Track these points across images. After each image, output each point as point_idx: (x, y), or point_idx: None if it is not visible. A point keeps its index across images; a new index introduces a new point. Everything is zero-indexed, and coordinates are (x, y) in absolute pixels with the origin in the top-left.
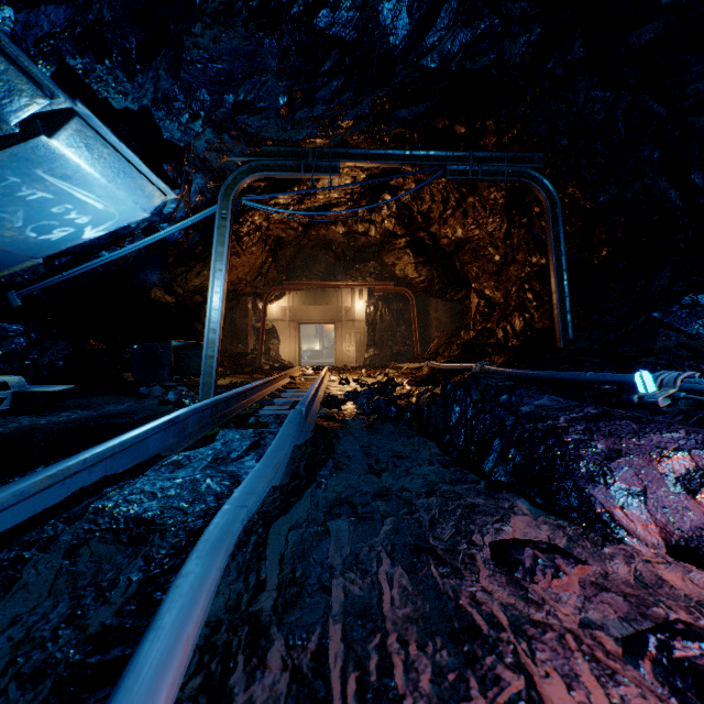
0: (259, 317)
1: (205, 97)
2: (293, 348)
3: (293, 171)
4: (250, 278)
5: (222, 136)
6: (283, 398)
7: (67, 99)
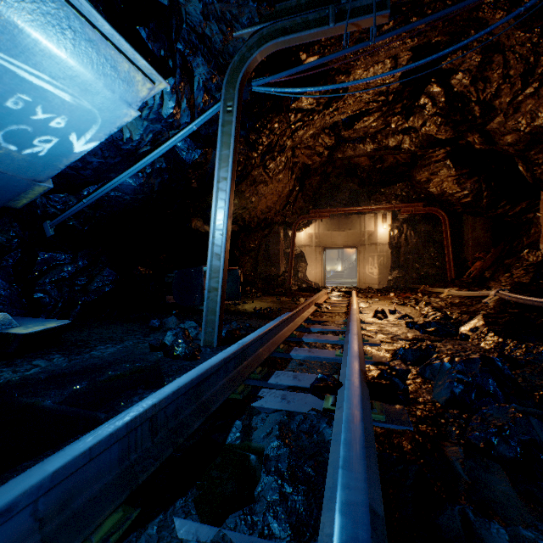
0: (288, 243)
1: None
2: (318, 270)
3: (317, 26)
4: (278, 207)
5: None
6: (303, 349)
7: None
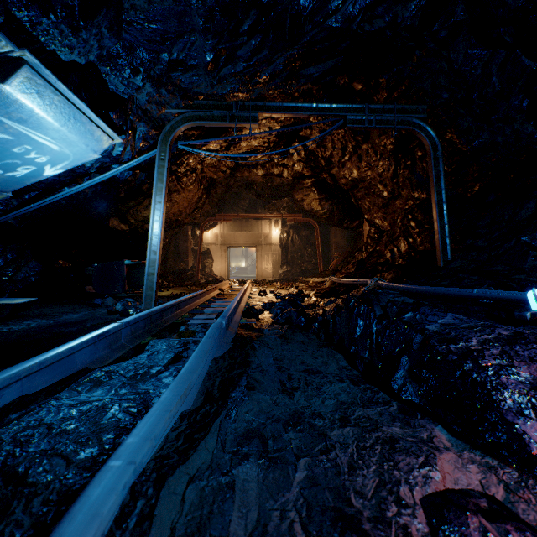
0: (196, 241)
1: (143, 55)
2: (223, 265)
3: (219, 120)
4: (189, 211)
5: (160, 91)
6: (211, 308)
7: (8, 42)
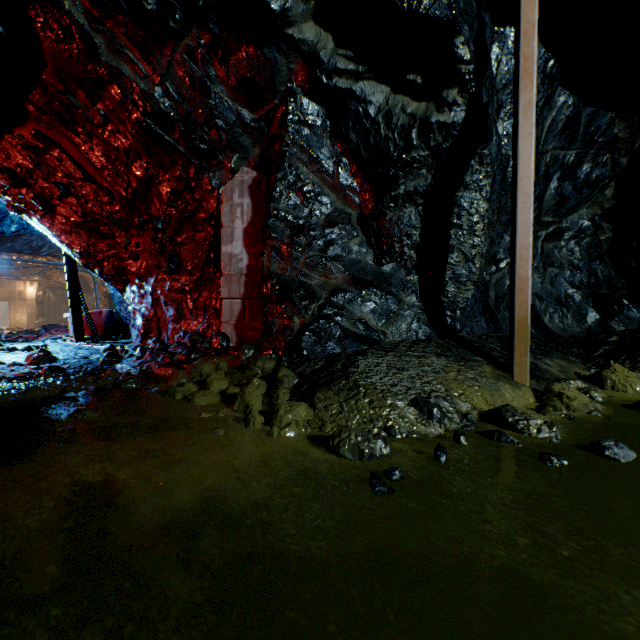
0: None
1: None
2: None
3: None
4: None
5: None
6: None
7: None
